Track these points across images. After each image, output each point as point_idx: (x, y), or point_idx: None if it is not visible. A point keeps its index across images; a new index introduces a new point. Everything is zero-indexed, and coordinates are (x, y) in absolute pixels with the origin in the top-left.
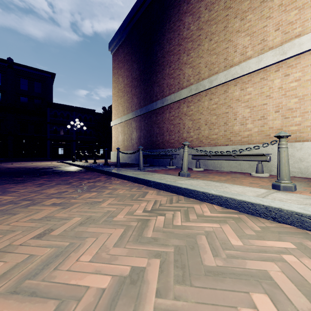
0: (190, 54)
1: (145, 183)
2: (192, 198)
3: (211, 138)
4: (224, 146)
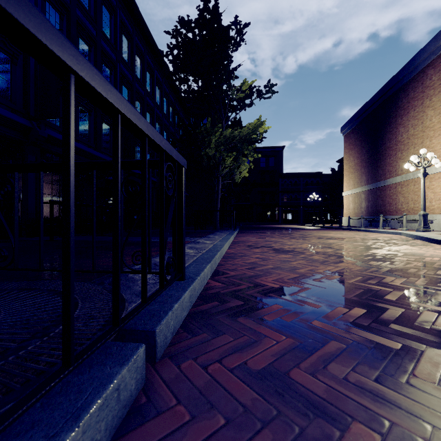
0: (402, 153)
1: (359, 230)
2: (371, 232)
3: (414, 210)
4: None
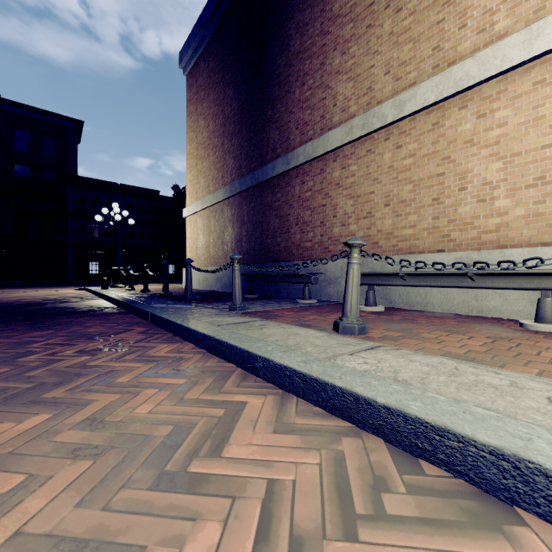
0: (348, 51)
1: (239, 360)
2: (428, 458)
3: (399, 236)
4: (433, 255)
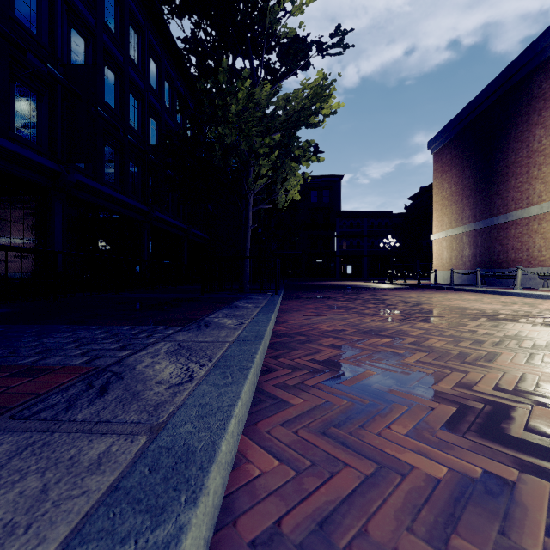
0: (541, 169)
1: (483, 292)
2: (511, 296)
3: None
4: None
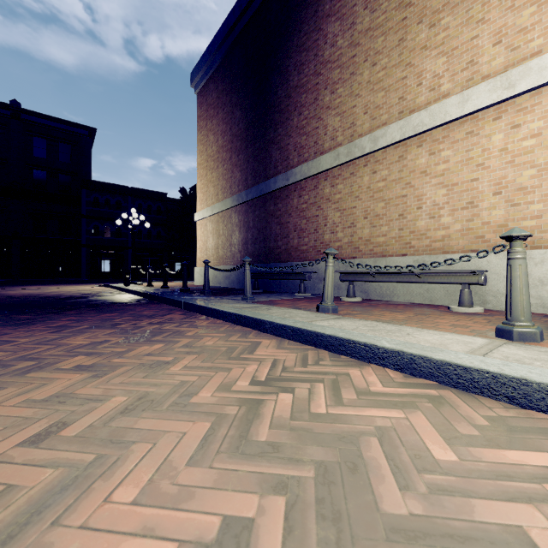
0: (336, 91)
1: (255, 325)
2: (344, 354)
3: (374, 243)
4: (399, 258)
